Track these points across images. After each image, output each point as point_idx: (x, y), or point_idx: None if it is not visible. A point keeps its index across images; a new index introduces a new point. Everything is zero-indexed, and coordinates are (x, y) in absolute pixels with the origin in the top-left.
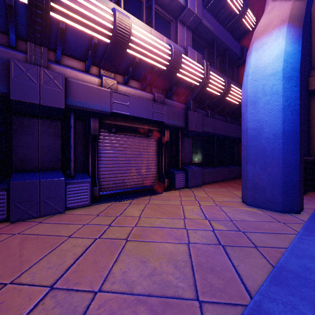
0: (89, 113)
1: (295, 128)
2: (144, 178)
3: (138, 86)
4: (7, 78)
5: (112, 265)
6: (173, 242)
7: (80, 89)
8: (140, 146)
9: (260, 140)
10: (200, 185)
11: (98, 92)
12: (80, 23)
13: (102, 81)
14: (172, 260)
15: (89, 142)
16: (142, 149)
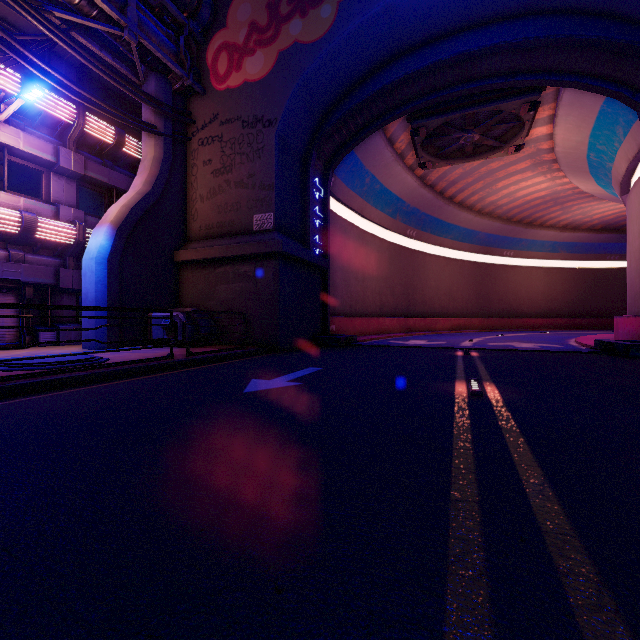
0: None
1: (104, 295)
2: None
3: None
4: None
5: None
6: None
7: None
8: None
9: (87, 302)
10: (81, 343)
11: None
12: None
13: None
14: None
15: None
16: None
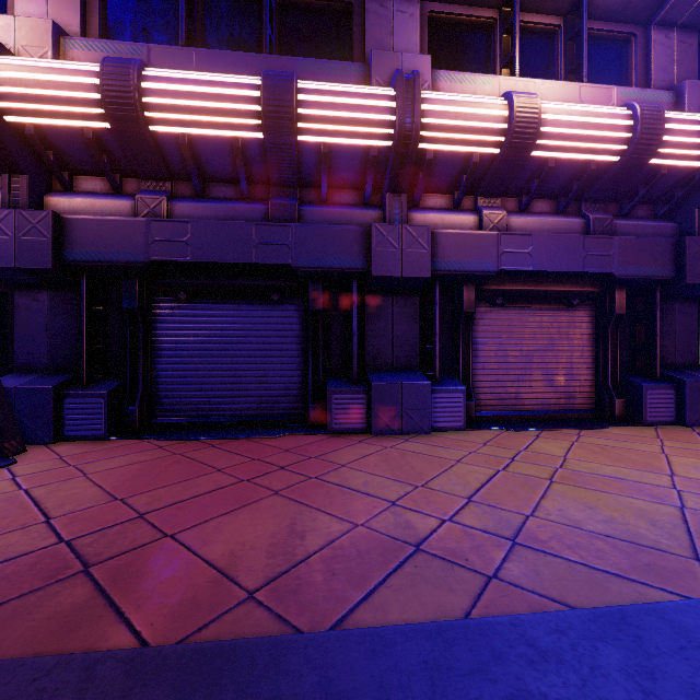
0: (462, 278)
1: None
2: (561, 394)
3: (547, 209)
4: (367, 249)
5: (538, 500)
6: (645, 500)
7: (450, 242)
8: (551, 329)
9: None
10: None
11: (477, 240)
12: (455, 142)
13: (482, 219)
14: (645, 517)
15: (460, 325)
16: (556, 334)
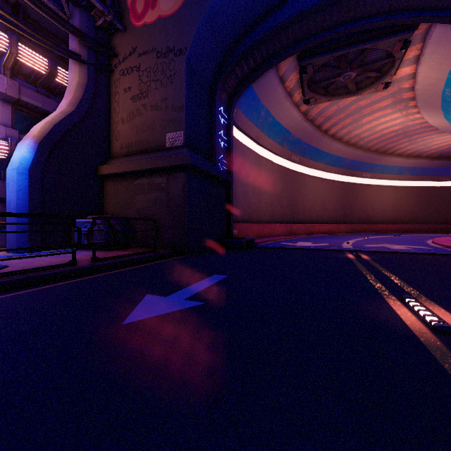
0: None
1: (25, 203)
2: None
3: None
4: None
5: None
6: None
7: None
8: None
9: (10, 209)
10: None
11: None
12: None
13: None
14: None
15: None
16: None
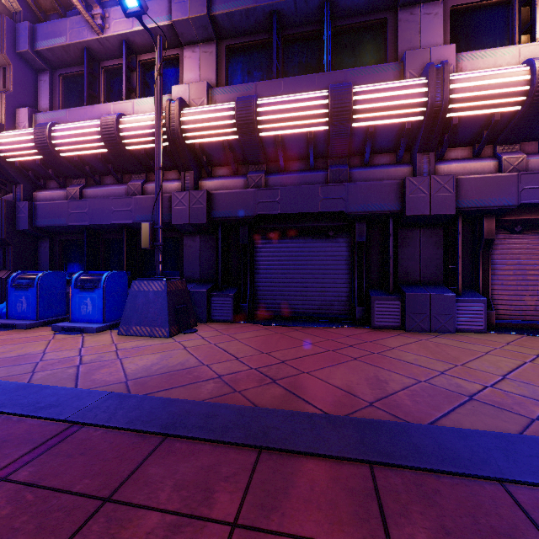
0: (482, 213)
1: None
2: None
3: None
4: (401, 196)
5: None
6: None
7: (472, 185)
8: None
9: None
10: None
11: (497, 181)
12: (478, 107)
13: (501, 163)
14: None
15: (480, 250)
16: None
